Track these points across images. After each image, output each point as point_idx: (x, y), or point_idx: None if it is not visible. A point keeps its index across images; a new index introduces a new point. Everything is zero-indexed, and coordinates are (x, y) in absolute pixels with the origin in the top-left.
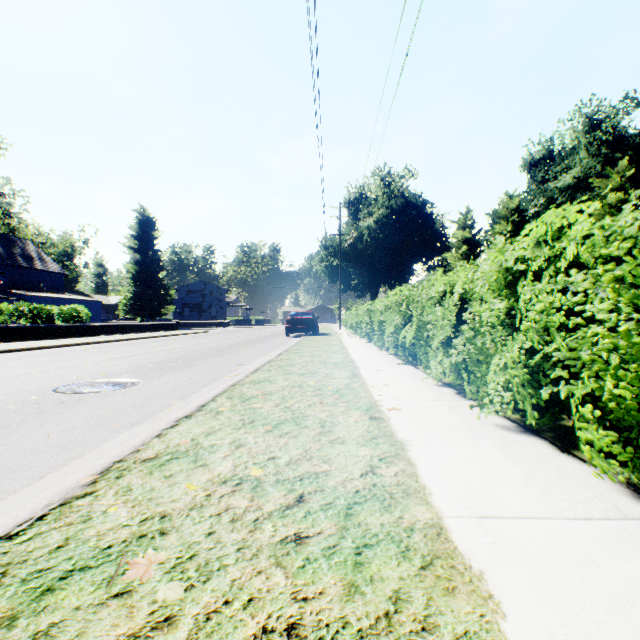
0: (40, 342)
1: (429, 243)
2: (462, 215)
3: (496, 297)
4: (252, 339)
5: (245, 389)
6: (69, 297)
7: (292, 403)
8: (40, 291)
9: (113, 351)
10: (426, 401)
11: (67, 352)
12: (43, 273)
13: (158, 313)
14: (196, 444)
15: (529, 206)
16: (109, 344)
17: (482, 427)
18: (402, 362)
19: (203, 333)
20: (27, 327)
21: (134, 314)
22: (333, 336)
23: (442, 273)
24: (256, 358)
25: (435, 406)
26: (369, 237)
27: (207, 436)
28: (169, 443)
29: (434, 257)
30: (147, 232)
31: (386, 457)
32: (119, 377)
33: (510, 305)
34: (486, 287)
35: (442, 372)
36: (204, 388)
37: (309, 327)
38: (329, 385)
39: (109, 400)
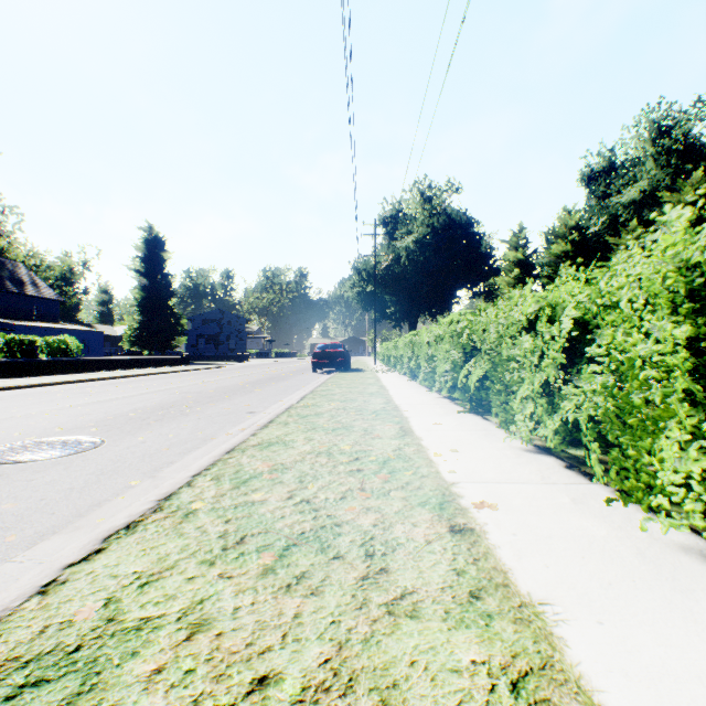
0: (14, 380)
1: (474, 267)
2: (514, 233)
3: (666, 317)
4: (272, 376)
5: (245, 459)
6: (65, 327)
7: (315, 490)
8: (32, 320)
9: (97, 392)
10: (528, 485)
11: (38, 394)
12: (35, 300)
13: (168, 345)
14: (107, 620)
15: (588, 224)
16: (98, 383)
17: (664, 556)
18: (464, 410)
19: (217, 368)
20: (1, 362)
21: (140, 346)
22: (368, 372)
23: (489, 300)
24: (273, 402)
25: (549, 497)
26: (407, 259)
27: (142, 589)
28: (52, 616)
29: (480, 282)
30: (155, 253)
31: (525, 677)
32: (79, 433)
33: (697, 331)
34: (640, 301)
35: (531, 429)
36: (190, 453)
37: (340, 362)
38: (371, 451)
39: (36, 478)
